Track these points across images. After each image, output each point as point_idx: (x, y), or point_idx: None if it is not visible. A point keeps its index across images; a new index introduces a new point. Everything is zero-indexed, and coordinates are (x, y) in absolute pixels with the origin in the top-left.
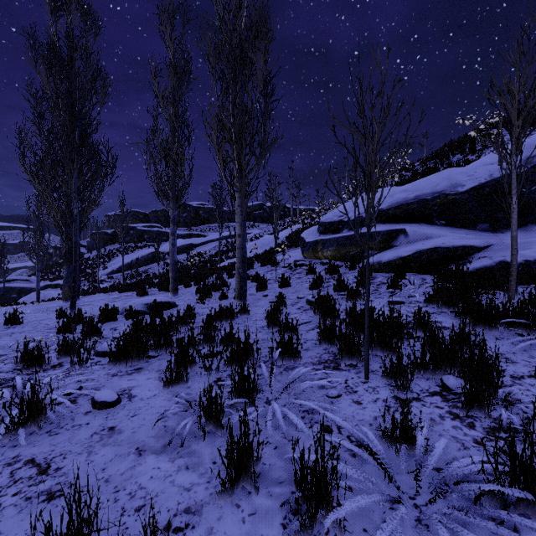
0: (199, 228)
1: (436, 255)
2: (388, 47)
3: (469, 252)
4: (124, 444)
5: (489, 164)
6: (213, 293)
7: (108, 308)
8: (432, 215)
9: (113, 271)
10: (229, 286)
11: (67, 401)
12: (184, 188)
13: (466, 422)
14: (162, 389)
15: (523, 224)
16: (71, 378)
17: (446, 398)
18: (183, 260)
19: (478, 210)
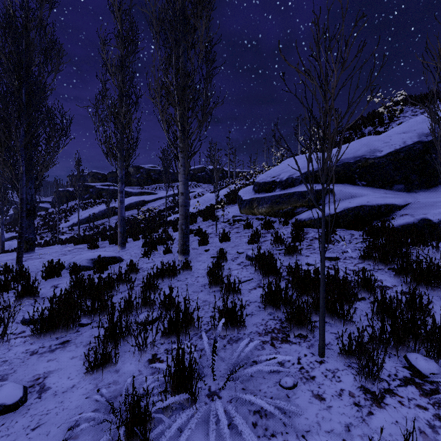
0: (151, 187)
1: (362, 212)
2: None
3: (391, 210)
4: None
5: (402, 133)
6: (159, 247)
7: (51, 264)
8: (354, 177)
9: (74, 224)
10: (173, 241)
11: None
12: (132, 149)
13: None
14: (84, 377)
15: (433, 185)
16: None
17: (423, 389)
18: (136, 214)
19: (394, 173)
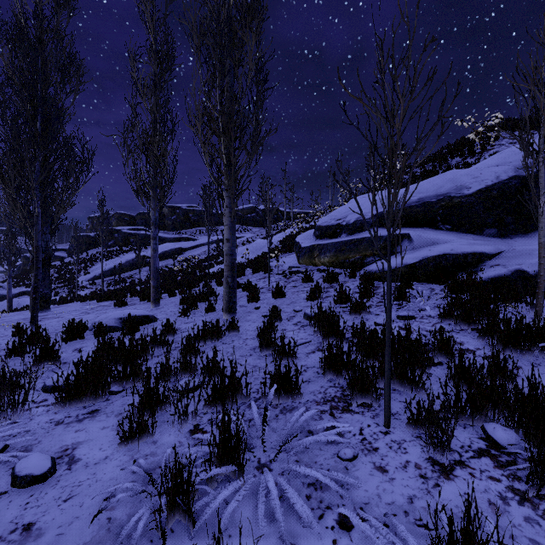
0: (189, 231)
1: (445, 262)
2: None
3: (480, 259)
4: None
5: (495, 166)
6: (200, 304)
7: (73, 324)
8: (437, 219)
9: (95, 277)
10: (217, 297)
11: None
12: (167, 186)
13: (540, 509)
14: (118, 448)
15: (532, 229)
16: None
17: (499, 461)
18: (171, 264)
19: (485, 214)
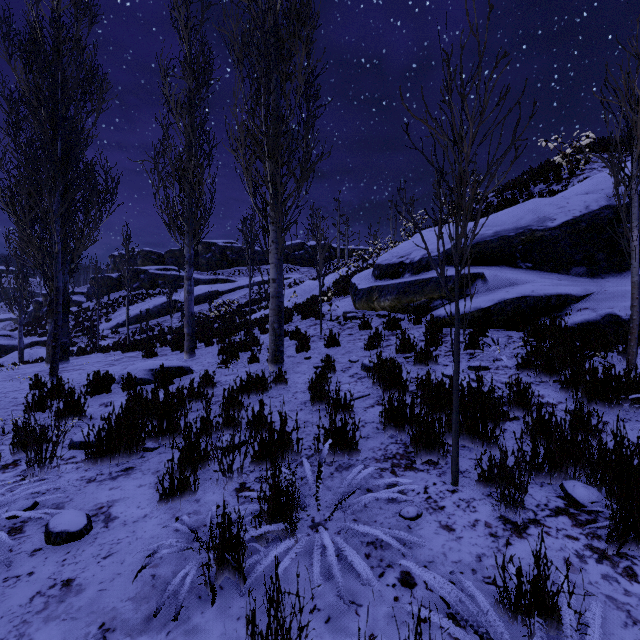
0: (226, 271)
1: (524, 305)
2: (489, 4)
3: (565, 302)
4: (81, 616)
5: (584, 194)
6: (241, 354)
7: (99, 376)
8: (515, 256)
9: (118, 325)
10: (261, 346)
11: (3, 534)
12: (204, 219)
13: (620, 567)
14: (158, 506)
15: (627, 267)
16: (24, 487)
17: (578, 519)
18: (206, 310)
19: (572, 250)
